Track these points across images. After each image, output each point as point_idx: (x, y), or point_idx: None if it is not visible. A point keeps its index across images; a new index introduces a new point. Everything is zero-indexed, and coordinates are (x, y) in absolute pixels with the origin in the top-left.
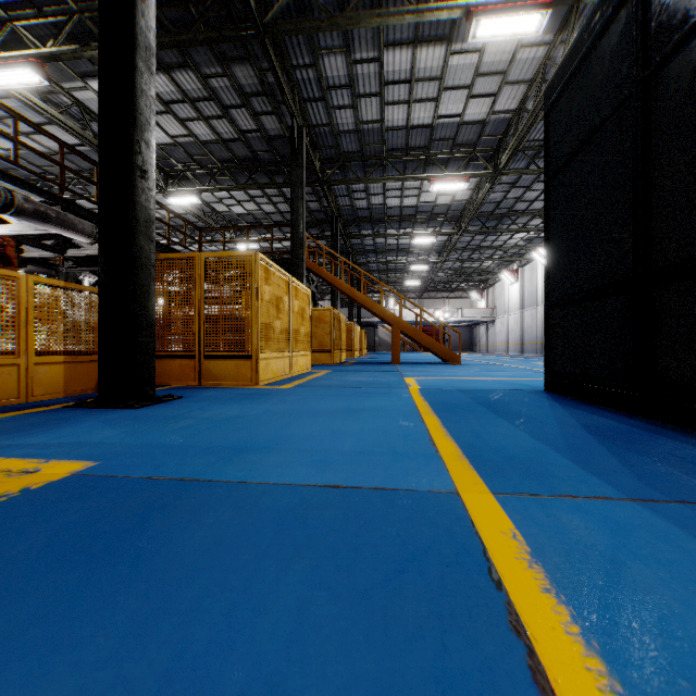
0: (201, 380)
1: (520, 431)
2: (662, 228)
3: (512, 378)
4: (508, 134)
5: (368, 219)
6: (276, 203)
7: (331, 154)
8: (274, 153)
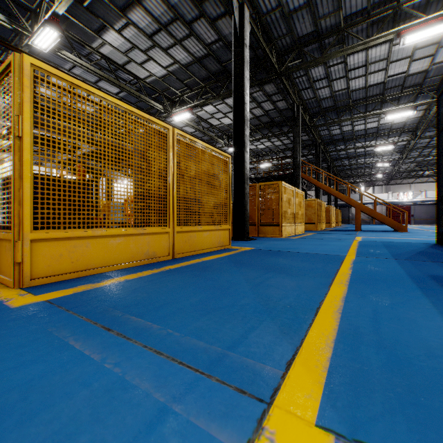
0: (258, 234)
1: (386, 251)
2: None
3: (428, 239)
4: None
5: (341, 139)
6: (282, 140)
7: (315, 111)
8: (282, 117)
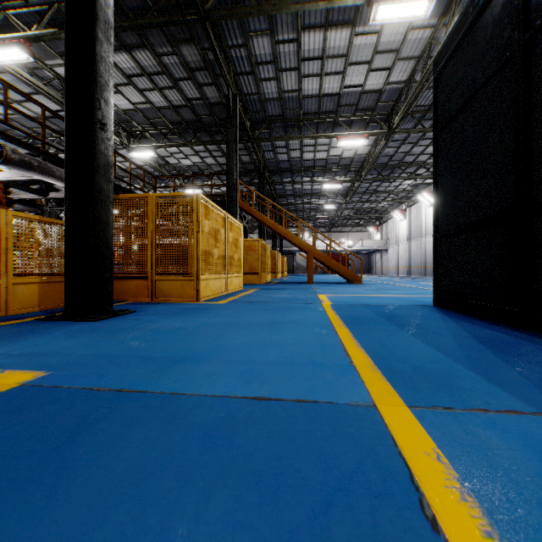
0: (153, 296)
1: (421, 342)
2: (541, 168)
3: (405, 295)
4: (400, 100)
5: (288, 169)
6: (216, 157)
7: (259, 118)
8: (214, 117)
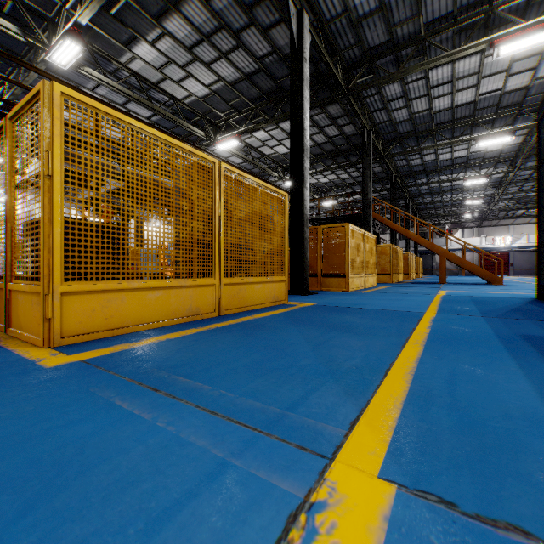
0: (320, 287)
1: (475, 307)
2: None
3: (527, 293)
4: None
5: (422, 171)
6: (350, 173)
7: (390, 137)
8: (350, 144)
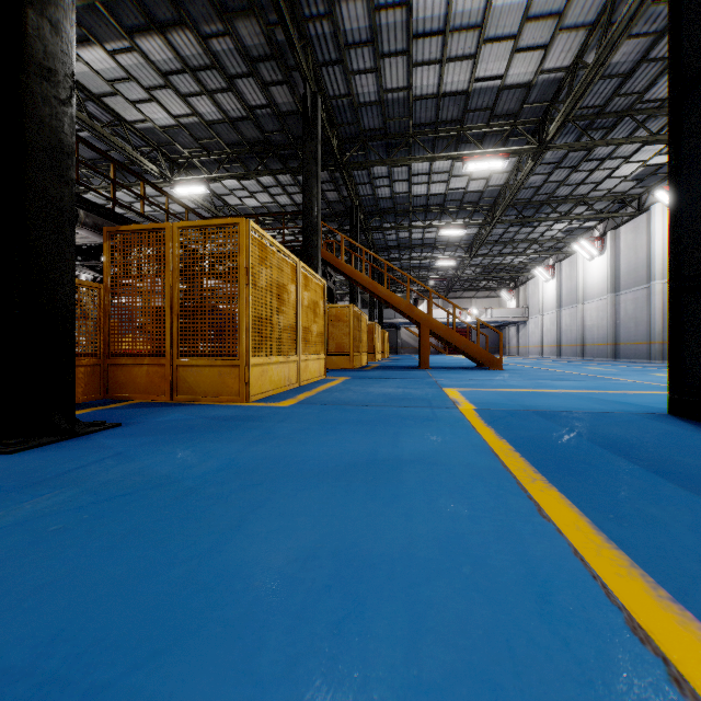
0: (174, 393)
1: None
2: None
3: (591, 391)
4: (558, 99)
5: (390, 210)
6: (292, 194)
7: (350, 133)
8: (287, 134)
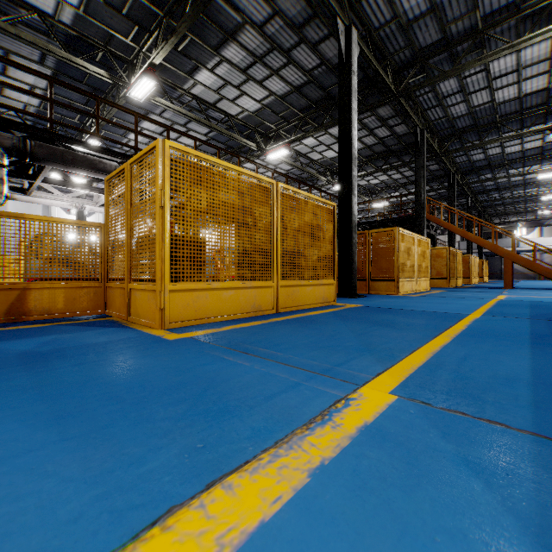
0: (369, 291)
1: (527, 311)
2: None
3: None
4: None
5: (486, 166)
6: (402, 172)
7: (447, 133)
8: (402, 144)
